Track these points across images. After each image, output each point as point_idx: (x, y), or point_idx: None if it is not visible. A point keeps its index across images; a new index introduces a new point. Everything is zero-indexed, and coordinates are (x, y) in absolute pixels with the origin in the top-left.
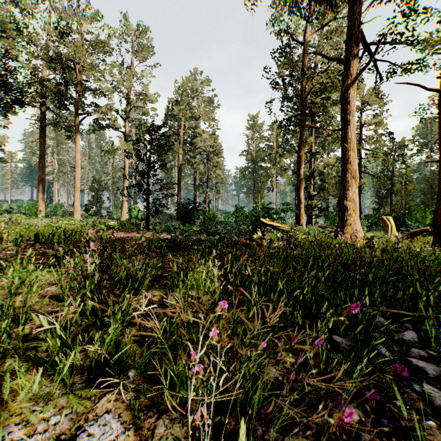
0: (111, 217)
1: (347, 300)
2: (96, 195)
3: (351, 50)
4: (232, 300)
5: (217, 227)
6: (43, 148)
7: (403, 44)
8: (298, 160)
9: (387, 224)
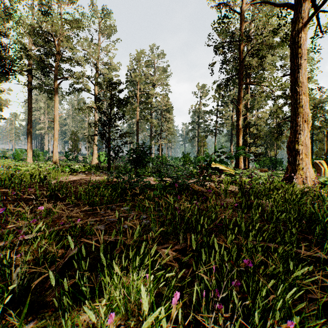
0: (85, 161)
1: None
2: (74, 144)
3: None
4: None
5: (168, 170)
6: (31, 107)
7: None
8: (237, 112)
9: (320, 167)
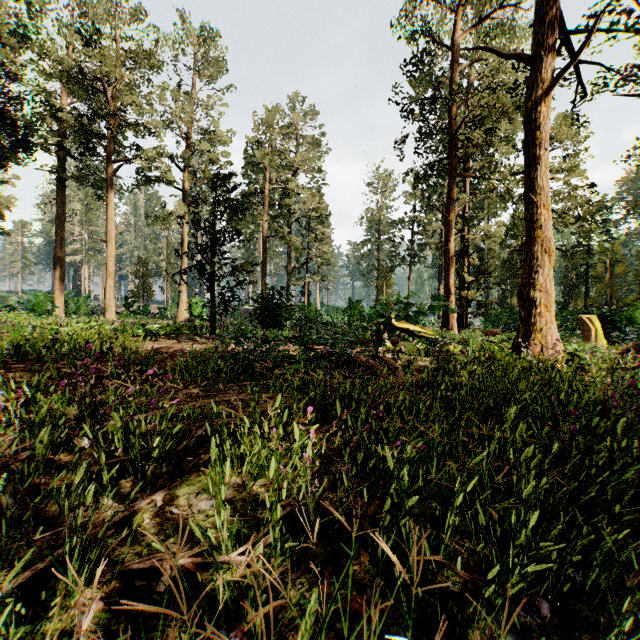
0: (164, 316)
1: (635, 536)
2: (141, 283)
3: (541, 40)
4: (346, 535)
5: (320, 332)
6: (61, 213)
7: (630, 28)
8: (445, 228)
9: (589, 327)
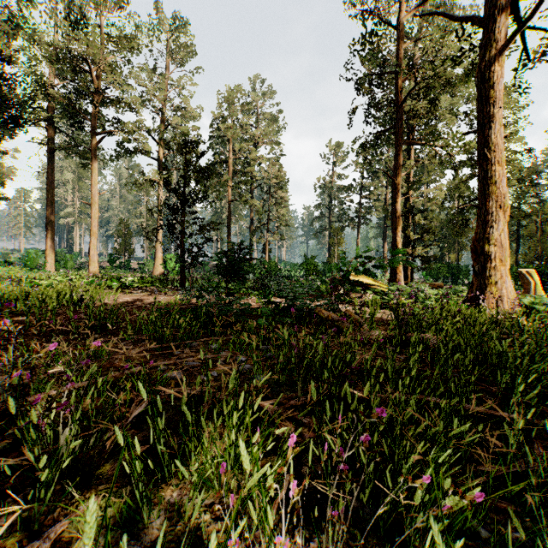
0: (143, 270)
1: None
2: (123, 242)
3: (496, 1)
4: None
5: (280, 285)
6: (52, 180)
7: None
8: (393, 190)
9: (528, 280)
